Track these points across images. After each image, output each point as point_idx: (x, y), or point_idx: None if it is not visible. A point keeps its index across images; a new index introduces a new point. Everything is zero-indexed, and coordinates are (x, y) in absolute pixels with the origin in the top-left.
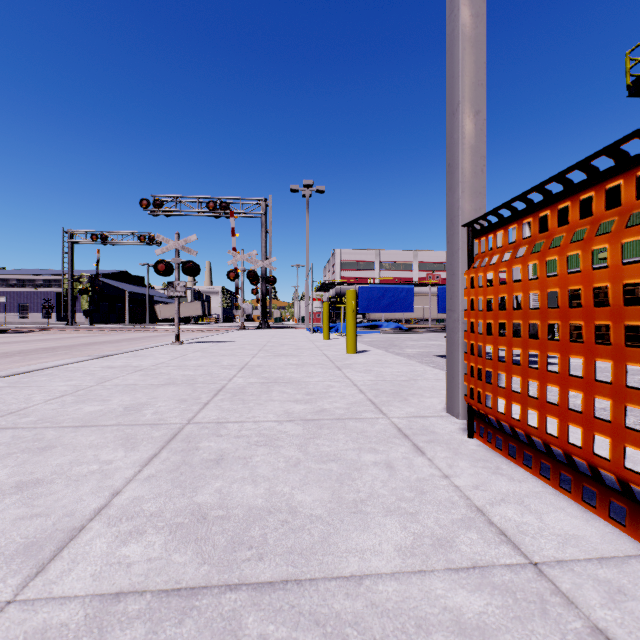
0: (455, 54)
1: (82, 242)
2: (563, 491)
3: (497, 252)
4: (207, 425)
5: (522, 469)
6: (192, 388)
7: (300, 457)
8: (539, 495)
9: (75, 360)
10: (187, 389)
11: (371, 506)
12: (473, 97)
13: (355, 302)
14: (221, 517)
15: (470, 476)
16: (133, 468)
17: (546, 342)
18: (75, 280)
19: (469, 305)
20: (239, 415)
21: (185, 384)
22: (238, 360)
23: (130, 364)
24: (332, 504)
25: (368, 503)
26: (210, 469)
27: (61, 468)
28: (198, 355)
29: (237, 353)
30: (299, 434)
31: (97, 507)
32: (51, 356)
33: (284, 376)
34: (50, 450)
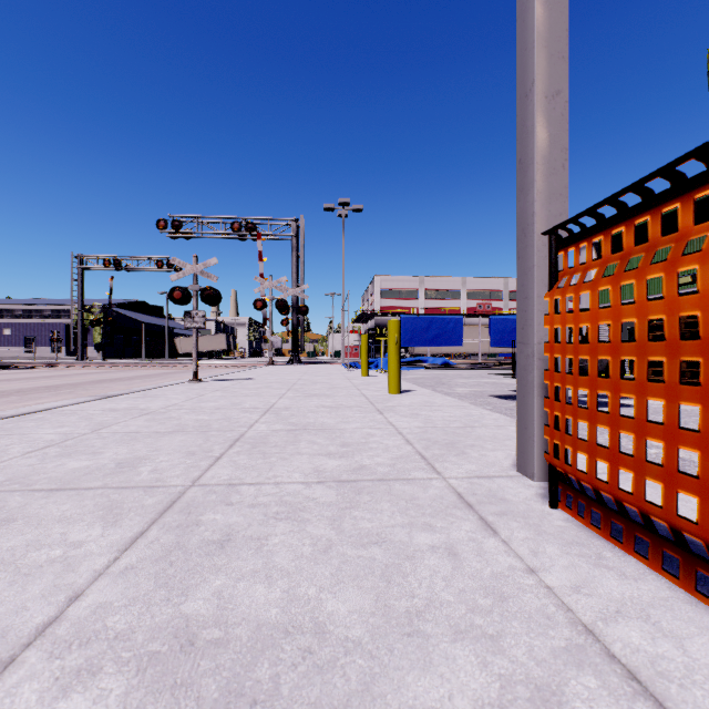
0: (528, 20)
1: (93, 268)
2: (702, 598)
3: (594, 265)
4: (215, 488)
5: (633, 559)
6: (204, 437)
7: (332, 538)
8: (669, 604)
9: (74, 401)
10: (198, 438)
11: (432, 623)
12: (552, 73)
13: (398, 334)
14: (216, 642)
15: (564, 570)
16: (108, 554)
17: (677, 387)
18: (86, 310)
19: (552, 336)
20: (257, 474)
21: (196, 432)
22: (262, 401)
23: (137, 406)
24: (376, 618)
25: (427, 617)
26: (210, 556)
27: (12, 554)
28: (217, 395)
29: (262, 393)
30: (331, 502)
31: (42, 622)
32: (52, 396)
33: (315, 421)
34: (6, 525)
